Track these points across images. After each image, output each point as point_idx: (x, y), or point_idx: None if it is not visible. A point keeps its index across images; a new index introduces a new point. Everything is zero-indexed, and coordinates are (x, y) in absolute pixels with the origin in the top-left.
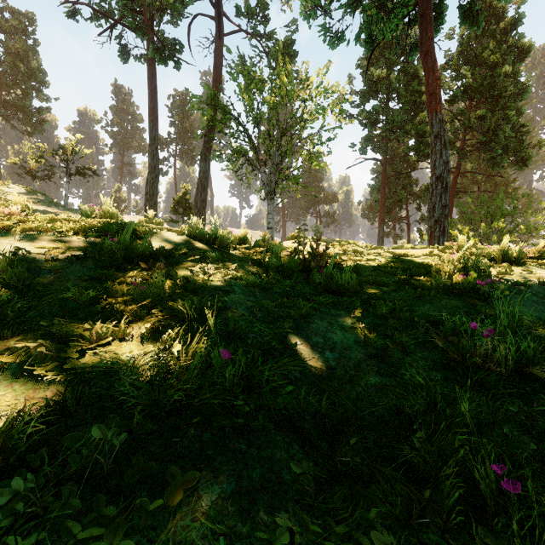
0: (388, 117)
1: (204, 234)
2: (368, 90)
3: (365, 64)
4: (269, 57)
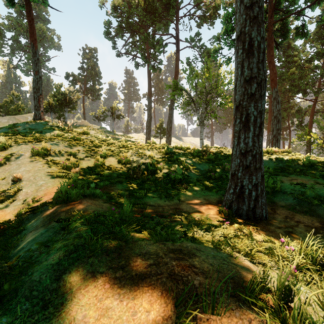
0: None
1: (179, 148)
2: None
3: None
4: (201, 57)
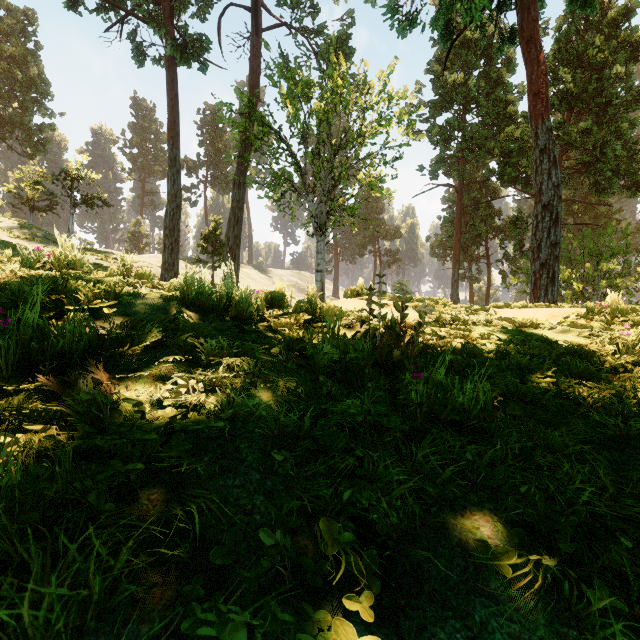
0: (466, 133)
1: (208, 299)
2: (440, 100)
3: (437, 67)
4: (319, 57)
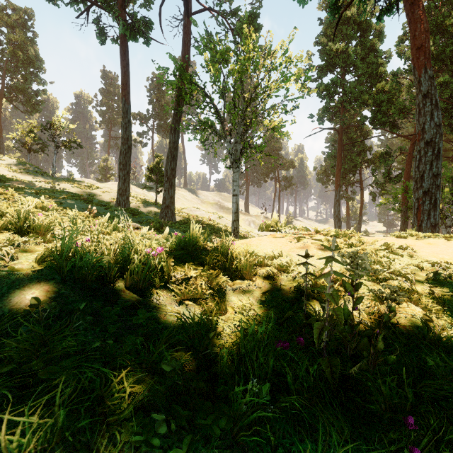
0: (346, 89)
1: (91, 267)
2: (326, 64)
3: (324, 40)
4: (234, 32)
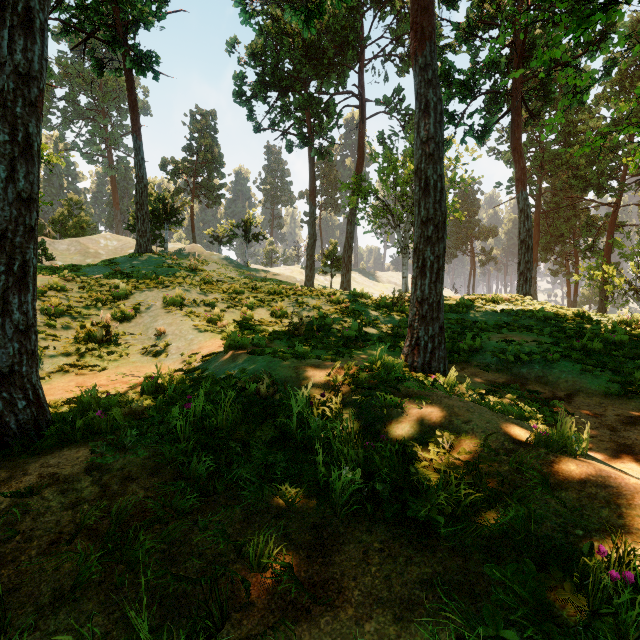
0: (536, 154)
1: (358, 294)
2: None
3: None
4: (404, 131)
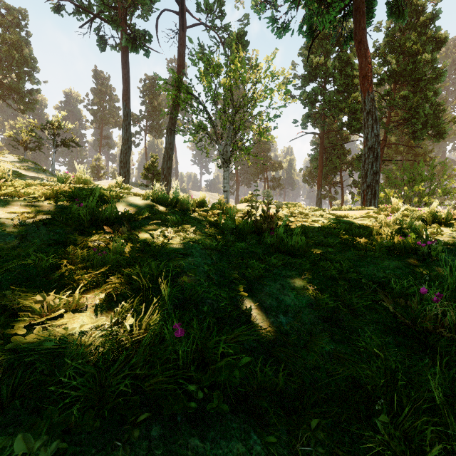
0: (325, 98)
1: (166, 199)
2: (308, 75)
3: (306, 52)
4: (225, 46)
